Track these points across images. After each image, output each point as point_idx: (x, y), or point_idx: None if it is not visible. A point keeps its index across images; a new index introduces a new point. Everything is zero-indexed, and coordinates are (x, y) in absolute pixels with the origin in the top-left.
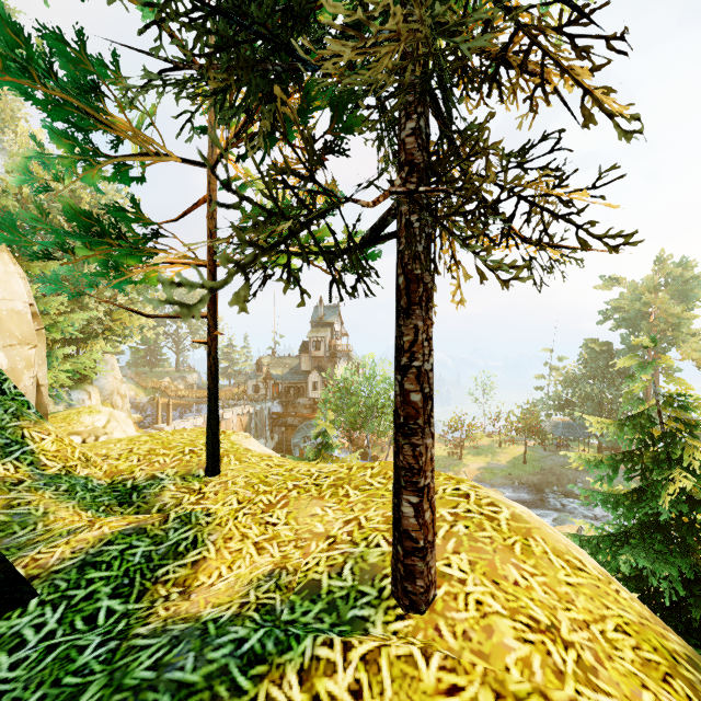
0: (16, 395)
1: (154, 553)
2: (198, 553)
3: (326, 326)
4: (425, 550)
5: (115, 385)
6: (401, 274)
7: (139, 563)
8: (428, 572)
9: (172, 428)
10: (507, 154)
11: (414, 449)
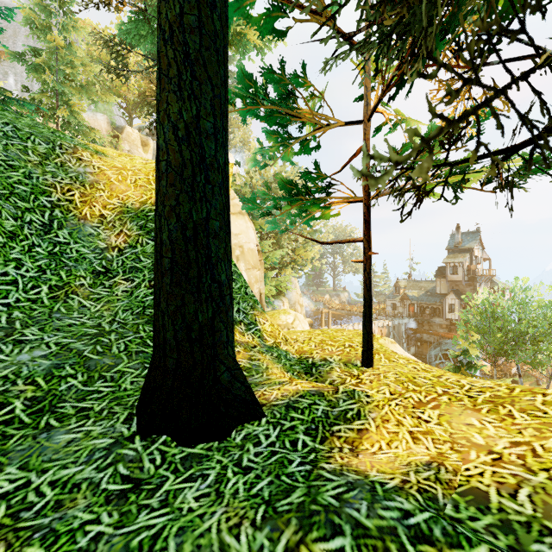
0: (252, 296)
1: (330, 413)
2: (361, 424)
3: (464, 252)
4: None
5: (297, 297)
6: None
7: (320, 417)
8: None
9: None
10: None
11: None
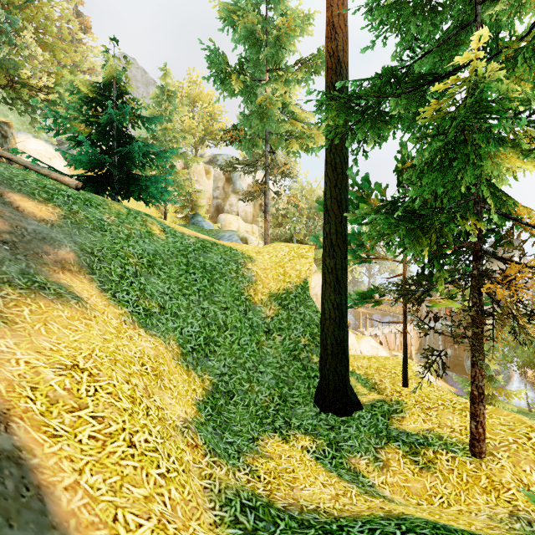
0: None
1: (390, 409)
2: (403, 414)
3: None
4: (479, 440)
5: None
6: (471, 352)
7: (386, 410)
8: (481, 448)
9: (368, 333)
10: (523, 313)
11: (475, 408)
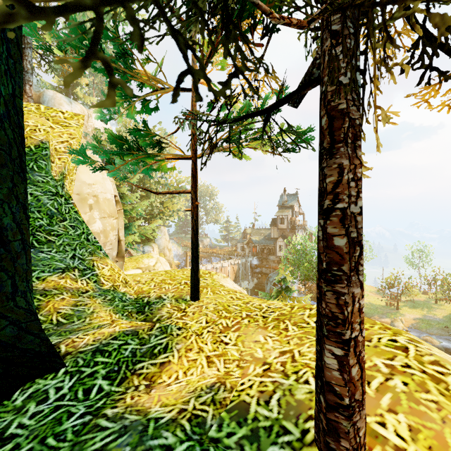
0: (95, 242)
1: (138, 351)
2: (166, 357)
3: (288, 208)
4: (351, 409)
5: (165, 243)
6: (324, 114)
7: (127, 356)
8: (355, 433)
9: None
10: None
11: (338, 297)
